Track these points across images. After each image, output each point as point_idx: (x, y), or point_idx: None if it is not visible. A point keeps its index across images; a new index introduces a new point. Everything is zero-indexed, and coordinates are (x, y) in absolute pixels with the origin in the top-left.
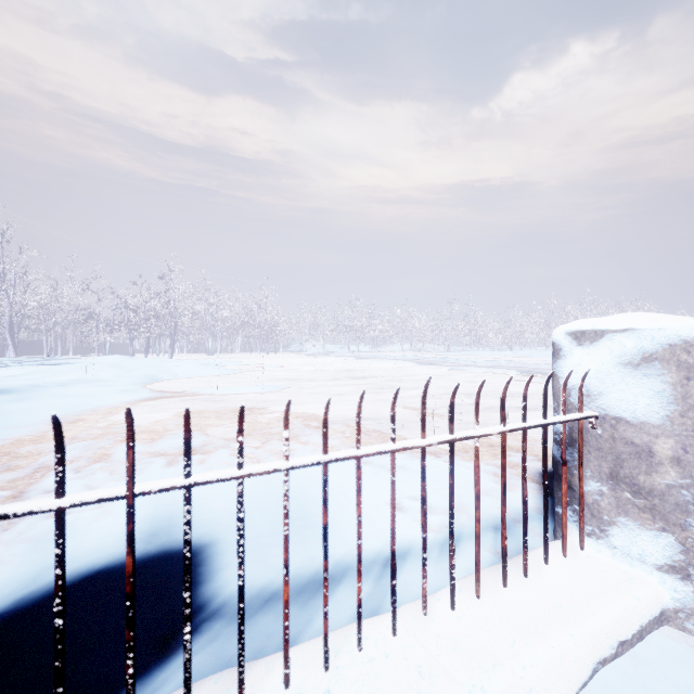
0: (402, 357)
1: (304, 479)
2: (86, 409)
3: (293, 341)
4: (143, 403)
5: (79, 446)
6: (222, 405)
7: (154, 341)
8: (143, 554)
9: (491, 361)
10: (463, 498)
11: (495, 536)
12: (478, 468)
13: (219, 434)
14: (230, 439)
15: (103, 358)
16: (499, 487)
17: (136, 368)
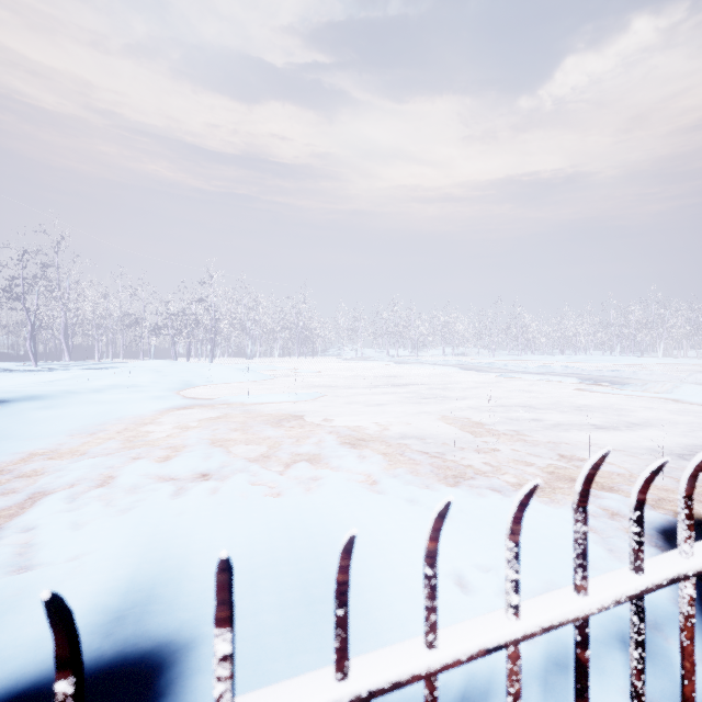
0: (445, 362)
1: (332, 527)
2: (112, 418)
3: (331, 345)
4: (171, 412)
5: (87, 464)
6: (251, 415)
7: (196, 345)
8: (92, 662)
9: (545, 367)
10: (555, 572)
11: (627, 661)
12: (692, 644)
13: (241, 452)
14: (252, 460)
15: (147, 362)
16: (604, 554)
17: (172, 373)
